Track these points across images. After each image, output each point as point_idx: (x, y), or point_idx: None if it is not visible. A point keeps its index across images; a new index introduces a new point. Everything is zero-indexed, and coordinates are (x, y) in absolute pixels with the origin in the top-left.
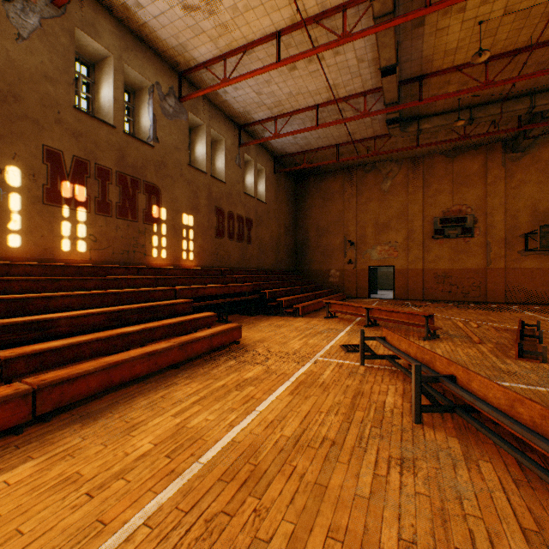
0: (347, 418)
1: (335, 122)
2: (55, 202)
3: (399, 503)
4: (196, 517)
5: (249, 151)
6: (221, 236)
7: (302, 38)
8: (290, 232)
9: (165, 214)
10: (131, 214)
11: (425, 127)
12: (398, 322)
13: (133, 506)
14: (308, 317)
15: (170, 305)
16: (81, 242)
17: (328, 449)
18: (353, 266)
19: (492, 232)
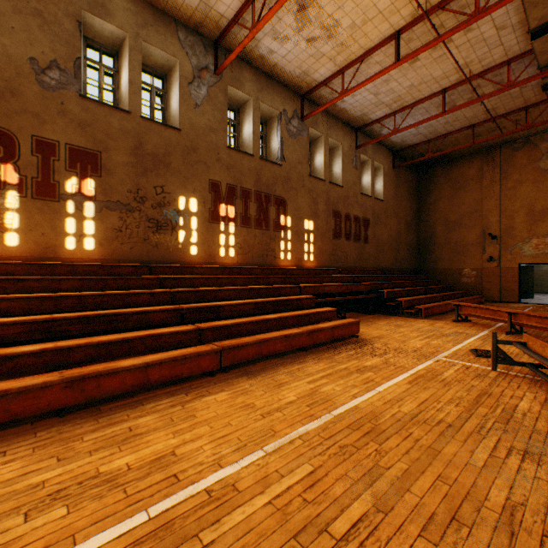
0: (468, 410)
1: (467, 103)
2: (216, 220)
3: (513, 478)
4: (332, 443)
5: (365, 151)
6: (338, 237)
7: (424, 28)
8: (411, 229)
9: (289, 221)
10: (264, 224)
11: None
12: None
13: (290, 427)
14: (432, 319)
15: (297, 300)
16: (231, 249)
17: (444, 429)
18: (495, 264)
19: None
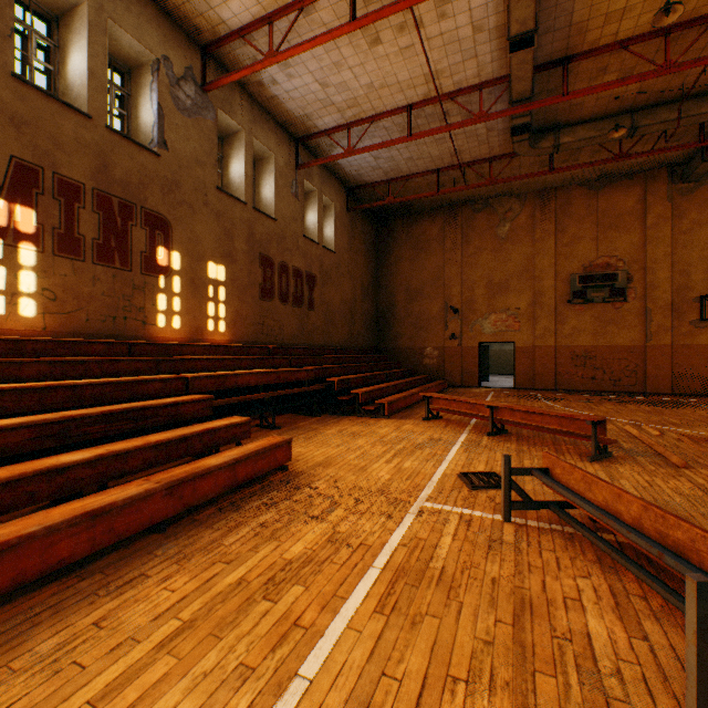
0: (523, 706)
1: (437, 129)
2: None
3: None
4: None
5: (311, 176)
6: (269, 297)
7: None
8: (369, 296)
9: (178, 260)
10: (120, 258)
11: (566, 141)
12: (542, 429)
13: None
14: (398, 419)
15: (170, 406)
16: (27, 300)
17: None
18: (458, 342)
19: (654, 295)
